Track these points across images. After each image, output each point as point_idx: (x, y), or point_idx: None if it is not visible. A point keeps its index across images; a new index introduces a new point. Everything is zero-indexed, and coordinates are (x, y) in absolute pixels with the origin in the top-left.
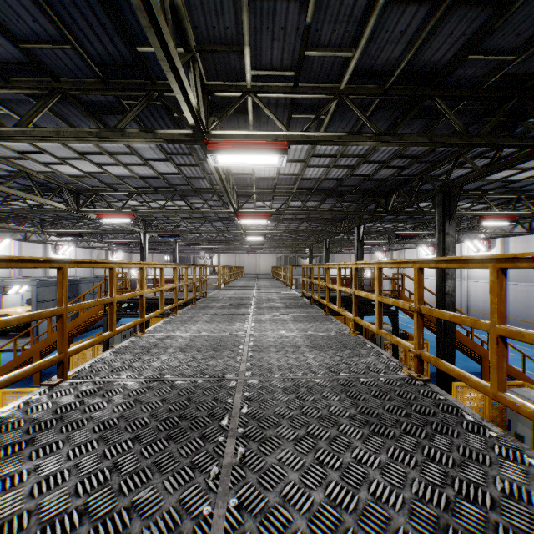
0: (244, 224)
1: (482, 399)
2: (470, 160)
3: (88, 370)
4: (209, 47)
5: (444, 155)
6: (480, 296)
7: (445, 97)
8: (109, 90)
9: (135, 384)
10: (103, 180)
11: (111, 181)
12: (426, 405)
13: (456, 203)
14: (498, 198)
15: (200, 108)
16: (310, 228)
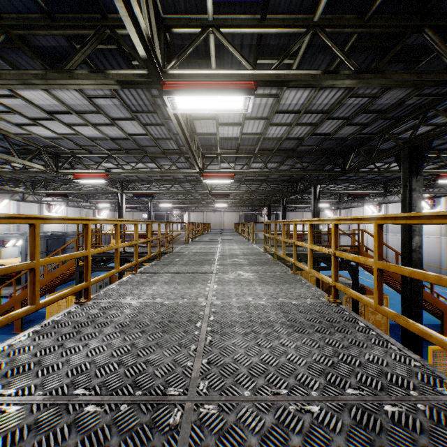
0: (210, 185)
1: None
2: (442, 112)
3: None
4: None
5: (410, 110)
6: (424, 250)
7: (436, 28)
8: (56, 28)
9: (18, 412)
10: (77, 142)
11: (85, 143)
12: None
13: (425, 157)
14: None
15: (154, 41)
16: (269, 188)
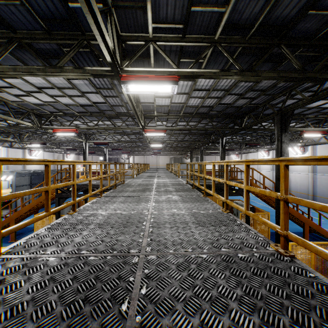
0: (149, 137)
1: (309, 253)
2: (299, 92)
3: (22, 245)
4: (121, 4)
5: (281, 89)
6: (298, 182)
7: (288, 45)
8: (52, 39)
9: (55, 260)
10: (56, 107)
11: (61, 108)
12: (302, 285)
13: (290, 121)
14: (312, 120)
15: (116, 50)
16: (191, 139)
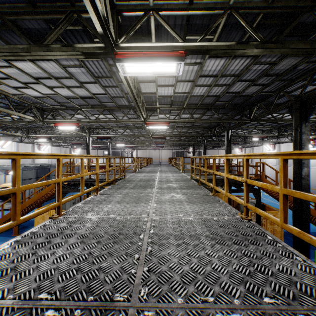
0: (152, 131)
1: None
2: None
3: None
4: None
5: (300, 73)
6: None
7: None
8: (37, 14)
9: None
10: (56, 100)
11: (62, 101)
12: None
13: (311, 109)
14: None
15: (109, 21)
16: (194, 133)
